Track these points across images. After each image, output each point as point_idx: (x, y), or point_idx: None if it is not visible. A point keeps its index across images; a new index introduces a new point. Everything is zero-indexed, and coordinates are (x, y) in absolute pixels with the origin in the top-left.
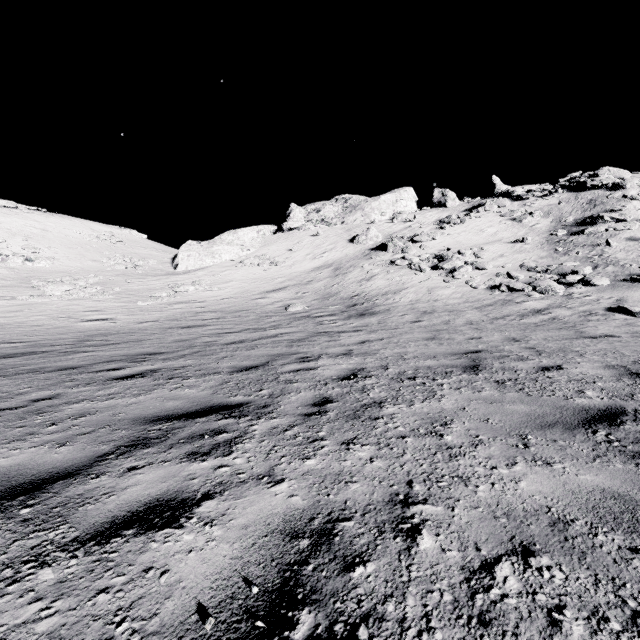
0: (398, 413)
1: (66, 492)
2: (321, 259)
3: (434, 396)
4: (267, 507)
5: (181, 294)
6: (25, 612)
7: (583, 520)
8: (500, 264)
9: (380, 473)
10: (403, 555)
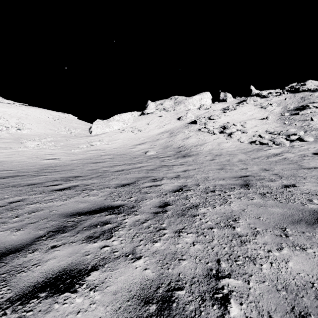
0: (207, 212)
1: (12, 262)
2: (163, 128)
3: (226, 202)
4: (130, 277)
5: (93, 146)
6: None
7: None
8: (255, 130)
9: (199, 253)
10: None
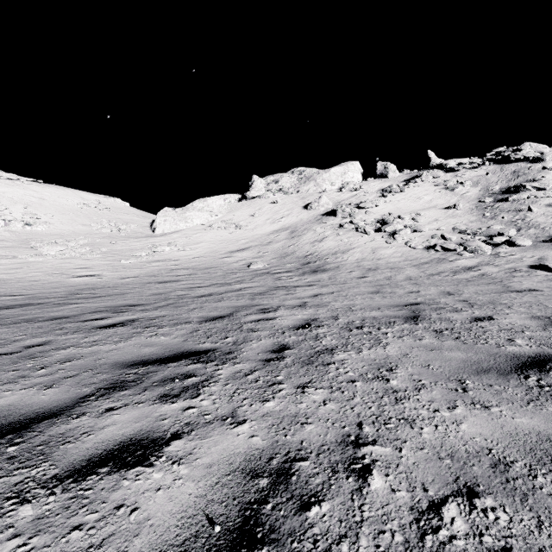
0: (348, 359)
1: (49, 431)
2: (279, 223)
3: (380, 344)
4: (230, 447)
5: (158, 254)
6: (3, 548)
7: (522, 462)
8: (435, 227)
9: (333, 415)
10: (355, 495)
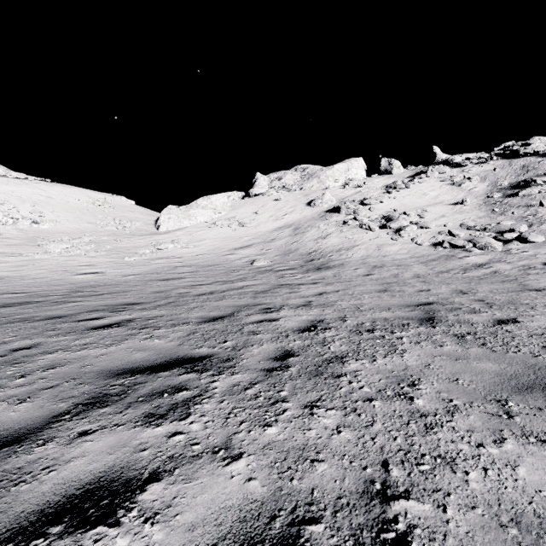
0: (361, 370)
1: (5, 464)
2: (282, 220)
3: (395, 351)
4: (220, 496)
5: (162, 251)
6: None
7: None
8: (442, 223)
9: (349, 449)
10: None
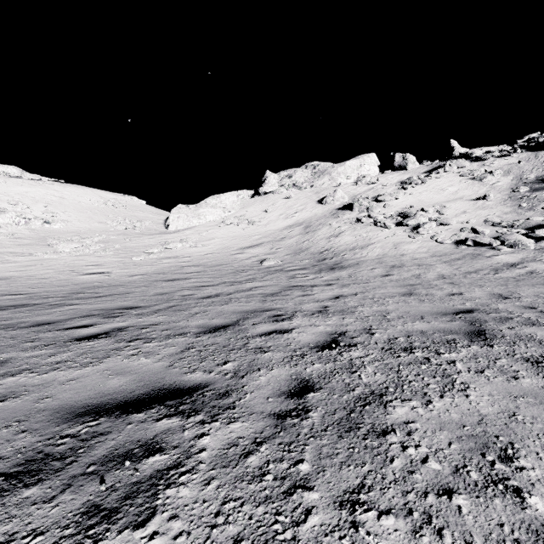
0: (415, 421)
1: None
2: (293, 218)
3: (453, 385)
4: None
5: (170, 250)
6: None
7: None
8: (463, 220)
9: None
10: None
